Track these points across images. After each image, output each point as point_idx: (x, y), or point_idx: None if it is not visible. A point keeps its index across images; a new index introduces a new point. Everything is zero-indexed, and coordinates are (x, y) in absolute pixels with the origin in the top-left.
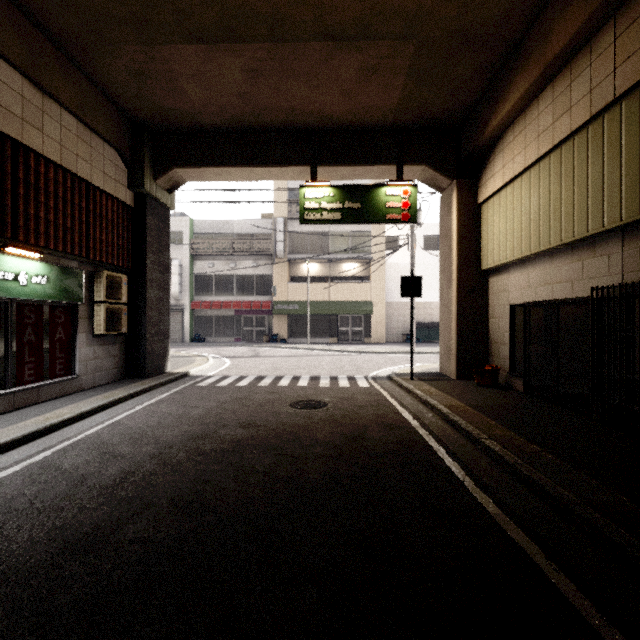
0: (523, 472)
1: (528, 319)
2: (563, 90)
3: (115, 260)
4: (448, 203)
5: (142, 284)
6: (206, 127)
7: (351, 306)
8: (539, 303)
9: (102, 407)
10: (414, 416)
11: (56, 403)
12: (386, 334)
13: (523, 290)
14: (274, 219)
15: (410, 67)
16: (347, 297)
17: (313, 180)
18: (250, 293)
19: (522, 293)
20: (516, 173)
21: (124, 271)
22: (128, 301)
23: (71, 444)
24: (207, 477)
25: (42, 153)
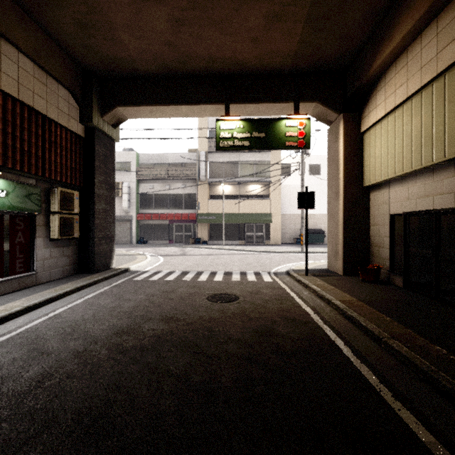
0: (442, 383)
1: (408, 226)
2: (448, 23)
3: (68, 179)
4: (335, 133)
5: (91, 199)
6: (141, 73)
7: (255, 217)
8: (419, 212)
9: (50, 300)
10: (314, 310)
11: (13, 296)
12: (281, 238)
13: (403, 202)
14: (198, 152)
15: (308, 14)
16: (252, 210)
17: (227, 115)
18: (180, 207)
19: (402, 204)
20: (398, 103)
21: (77, 188)
22: (80, 212)
23: (8, 338)
24: (121, 381)
25: (0, 87)
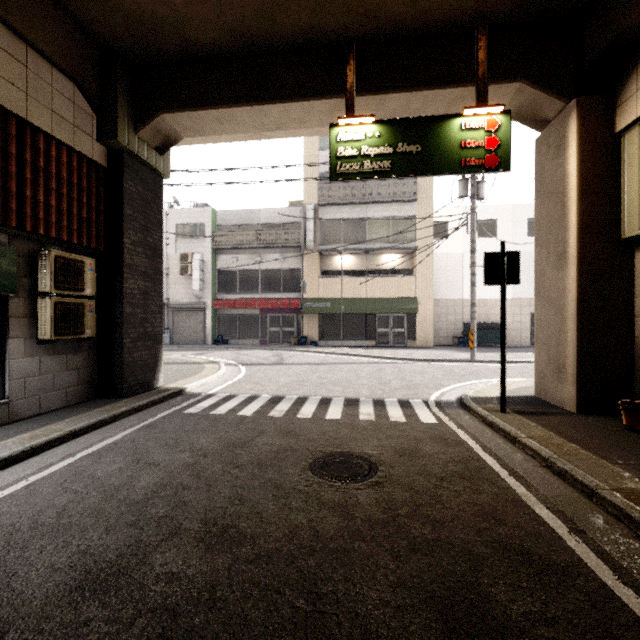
0: None
1: None
2: None
3: (74, 236)
4: (558, 140)
5: (118, 271)
6: (200, 50)
7: (392, 304)
8: None
9: (4, 462)
10: (564, 519)
11: None
12: (433, 336)
13: None
14: (303, 206)
15: None
16: (387, 293)
17: (349, 115)
18: (277, 290)
19: None
20: None
21: (95, 254)
22: (100, 294)
23: None
24: None
25: None
